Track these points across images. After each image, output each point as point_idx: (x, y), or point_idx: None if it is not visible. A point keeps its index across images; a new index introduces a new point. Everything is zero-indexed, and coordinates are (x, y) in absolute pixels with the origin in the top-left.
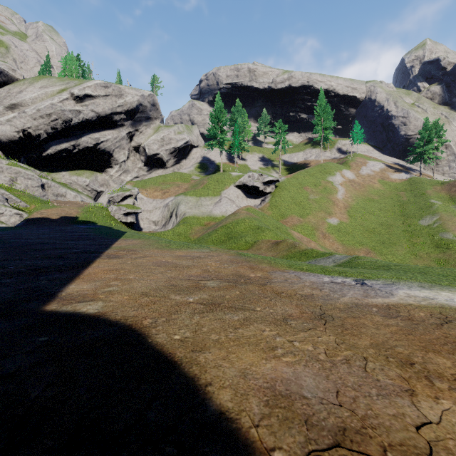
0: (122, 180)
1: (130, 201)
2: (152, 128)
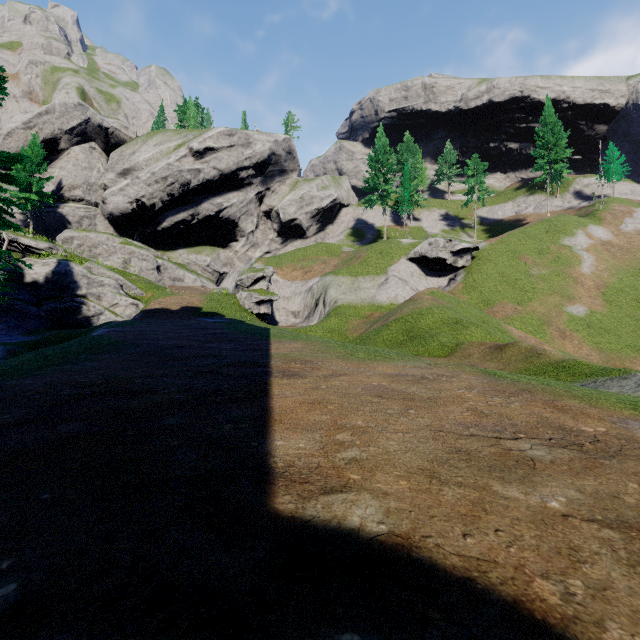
0: (250, 257)
1: (263, 285)
2: (287, 185)
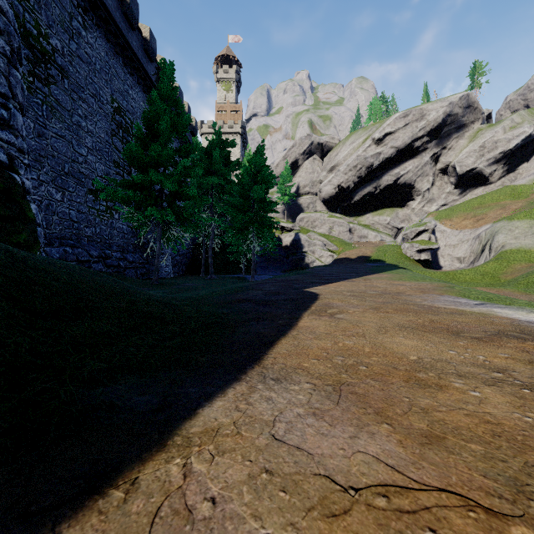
0: (426, 212)
1: (424, 236)
2: (466, 137)
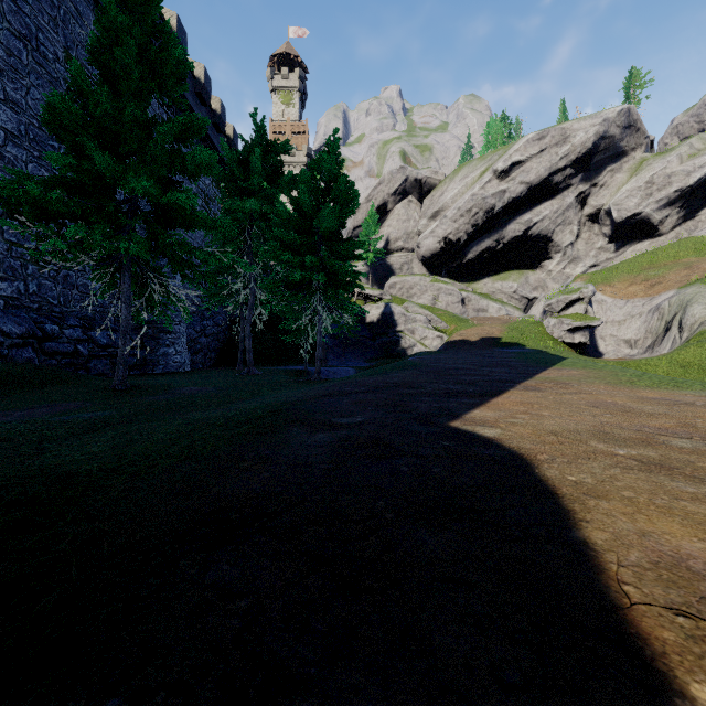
0: (568, 275)
1: (578, 308)
2: (624, 171)
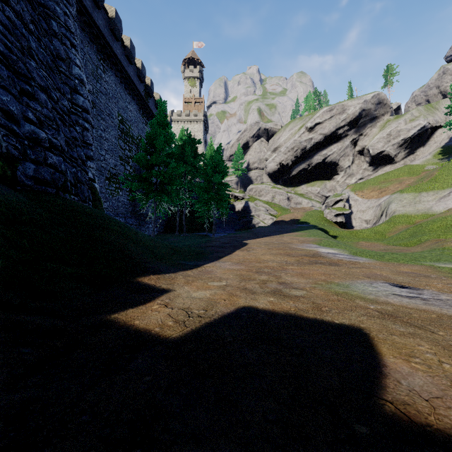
0: (347, 184)
1: (340, 204)
2: (377, 127)
